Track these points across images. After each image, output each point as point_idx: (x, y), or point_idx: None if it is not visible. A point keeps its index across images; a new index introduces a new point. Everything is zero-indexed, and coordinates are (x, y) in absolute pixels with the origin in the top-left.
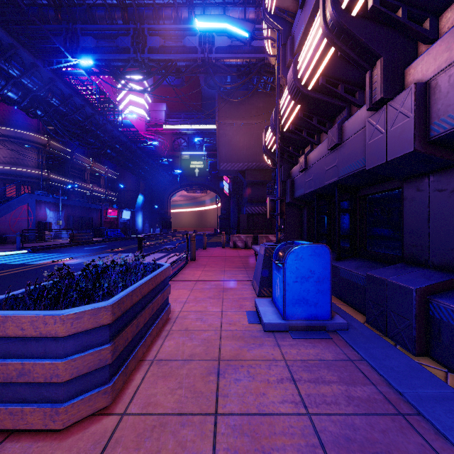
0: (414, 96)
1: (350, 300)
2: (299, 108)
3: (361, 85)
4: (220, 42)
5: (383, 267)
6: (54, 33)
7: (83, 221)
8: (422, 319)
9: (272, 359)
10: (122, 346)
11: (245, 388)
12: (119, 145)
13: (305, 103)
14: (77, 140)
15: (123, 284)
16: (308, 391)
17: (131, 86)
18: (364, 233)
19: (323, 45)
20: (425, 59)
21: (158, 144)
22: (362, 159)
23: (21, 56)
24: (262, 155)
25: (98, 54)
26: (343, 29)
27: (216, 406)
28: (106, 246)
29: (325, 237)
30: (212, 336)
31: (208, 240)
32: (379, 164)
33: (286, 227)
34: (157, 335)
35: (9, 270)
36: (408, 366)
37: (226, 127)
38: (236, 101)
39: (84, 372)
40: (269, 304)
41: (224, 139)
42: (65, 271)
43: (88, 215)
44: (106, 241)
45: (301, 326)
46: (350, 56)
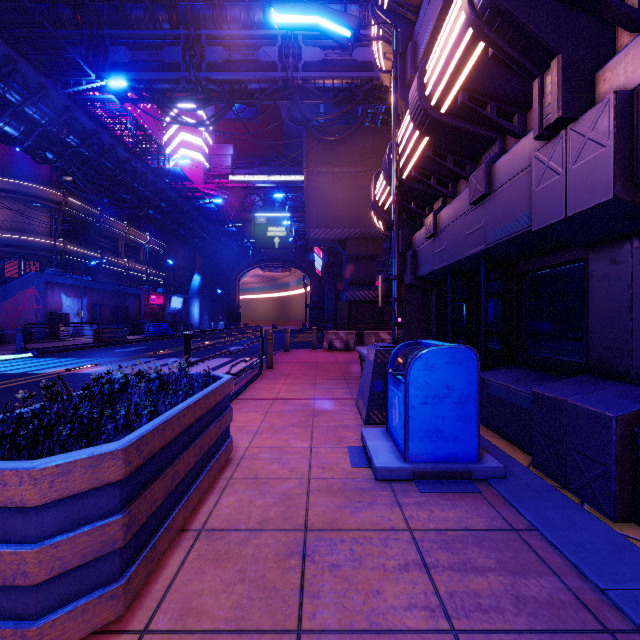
0: (614, 113)
1: (504, 430)
2: (427, 143)
3: (522, 104)
4: (309, 55)
5: (558, 381)
6: (71, 42)
7: (114, 312)
8: (626, 464)
9: (390, 528)
10: (145, 515)
11: (347, 581)
12: (166, 204)
13: (436, 135)
14: (106, 195)
15: (153, 410)
16: (450, 587)
17: (182, 118)
18: (524, 329)
19: (466, 40)
20: (631, 54)
21: (222, 202)
22: (523, 217)
23: (23, 74)
24: (369, 218)
25: (135, 72)
26: (500, 11)
27: (299, 616)
28: (146, 347)
29: (464, 334)
30: (295, 489)
31: (293, 339)
32: (553, 221)
33: (405, 320)
34: (210, 487)
35: (1, 383)
36: (608, 541)
37: (318, 177)
38: (333, 140)
39: (73, 564)
40: (383, 437)
41: (315, 194)
42: (83, 384)
43: (122, 303)
44: (146, 340)
45: (433, 472)
46: (509, 55)
